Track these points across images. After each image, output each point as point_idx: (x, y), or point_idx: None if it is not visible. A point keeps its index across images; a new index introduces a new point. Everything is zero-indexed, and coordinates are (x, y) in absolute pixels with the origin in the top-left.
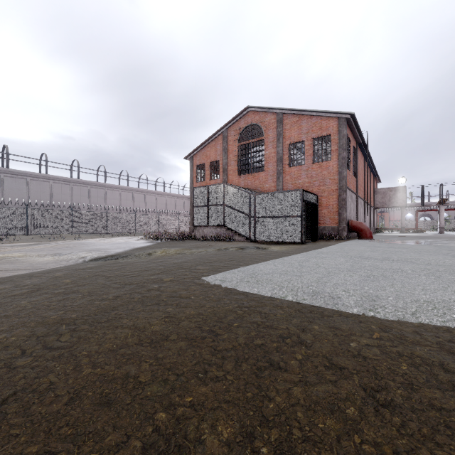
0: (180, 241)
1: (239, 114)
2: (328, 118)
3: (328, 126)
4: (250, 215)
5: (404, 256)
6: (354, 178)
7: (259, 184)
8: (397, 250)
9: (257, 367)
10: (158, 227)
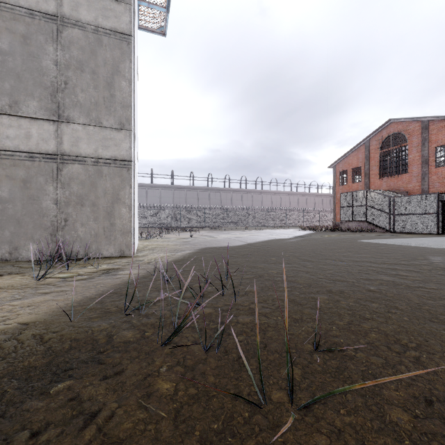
0: (330, 231)
1: (380, 127)
2: None
3: None
4: (389, 213)
5: None
6: None
7: (402, 184)
8: None
9: (375, 247)
10: (302, 222)
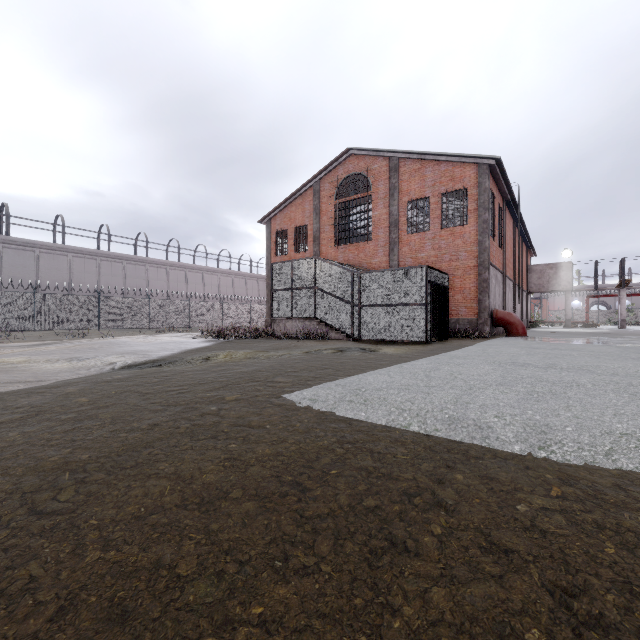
0: (253, 339)
1: (336, 160)
2: (463, 164)
3: (464, 176)
4: (352, 303)
5: (577, 362)
6: (500, 250)
7: (365, 258)
8: (564, 353)
9: (369, 549)
10: (221, 319)
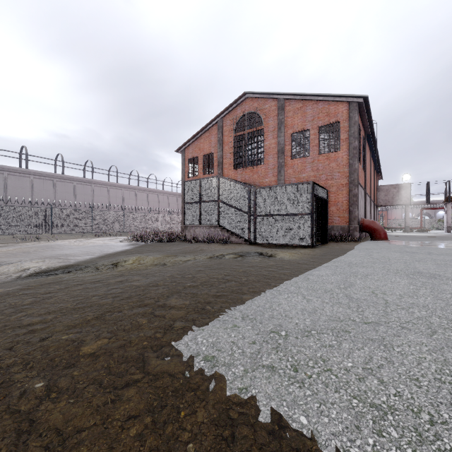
0: (168, 243)
1: (235, 101)
2: (336, 103)
3: (337, 112)
4: (249, 213)
5: None
6: (363, 172)
7: (258, 179)
8: (448, 259)
9: None
10: (148, 226)
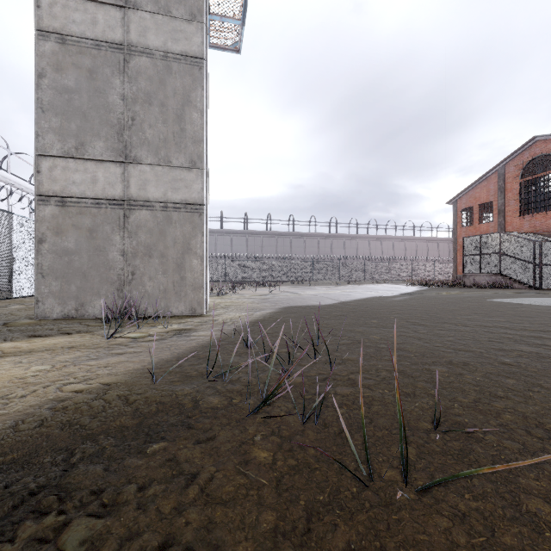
0: (449, 287)
1: (521, 147)
2: None
3: None
4: (534, 263)
5: None
6: None
7: None
8: None
9: (513, 308)
10: (410, 275)
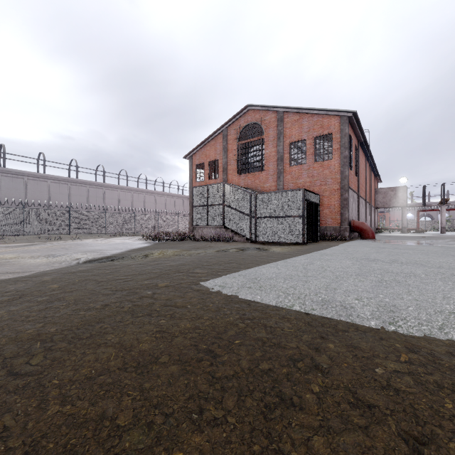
0: (179, 241)
1: (239, 113)
2: (329, 116)
3: (330, 125)
4: (250, 215)
5: (413, 258)
6: (356, 178)
7: (260, 184)
8: (403, 251)
9: (264, 404)
10: (157, 227)
